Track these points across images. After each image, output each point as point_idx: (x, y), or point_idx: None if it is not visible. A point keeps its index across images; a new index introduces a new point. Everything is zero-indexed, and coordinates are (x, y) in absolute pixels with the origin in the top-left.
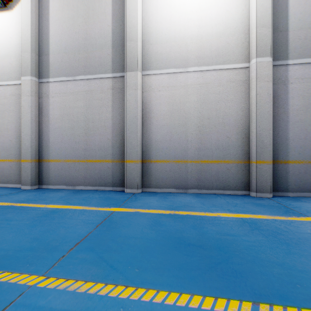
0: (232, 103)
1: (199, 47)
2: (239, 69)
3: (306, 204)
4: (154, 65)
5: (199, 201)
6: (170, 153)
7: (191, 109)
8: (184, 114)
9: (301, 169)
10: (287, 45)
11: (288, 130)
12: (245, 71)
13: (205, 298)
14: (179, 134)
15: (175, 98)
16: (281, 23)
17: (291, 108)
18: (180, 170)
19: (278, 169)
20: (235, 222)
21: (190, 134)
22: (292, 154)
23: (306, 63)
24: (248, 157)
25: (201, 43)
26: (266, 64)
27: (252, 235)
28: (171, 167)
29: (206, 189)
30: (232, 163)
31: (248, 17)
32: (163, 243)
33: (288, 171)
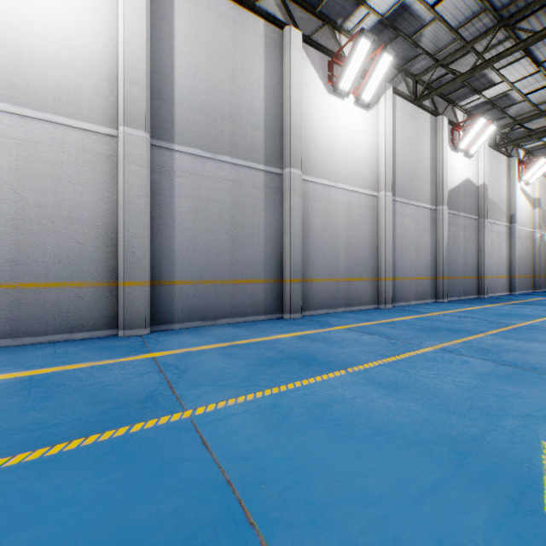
0: (88, 188)
1: (16, 69)
2: (101, 135)
3: (178, 337)
4: None
5: None
6: None
7: None
8: None
9: (190, 292)
10: (174, 123)
11: (174, 240)
12: (111, 141)
13: None
14: None
15: None
16: (165, 90)
17: (178, 210)
18: None
19: (161, 293)
20: (6, 385)
21: None
22: (179, 272)
23: (196, 155)
24: (115, 276)
25: (21, 62)
26: (139, 140)
27: (3, 400)
28: None
29: (33, 336)
30: (88, 286)
31: (116, 58)
32: None
33: (174, 295)
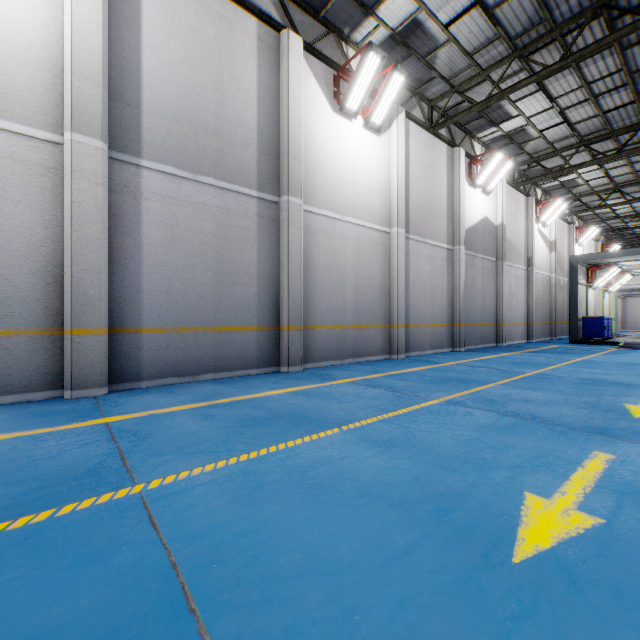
0: (20, 208)
1: None
2: (40, 142)
3: (144, 397)
4: None
5: None
6: None
7: None
8: None
9: (162, 342)
10: (141, 133)
11: (142, 277)
12: (54, 150)
13: None
14: None
15: None
16: (129, 90)
17: (147, 241)
18: None
19: (124, 344)
20: None
21: None
22: (148, 317)
23: (170, 174)
24: (60, 322)
25: None
26: (93, 151)
27: None
28: None
29: None
30: (20, 334)
31: (61, 45)
32: None
33: (142, 346)
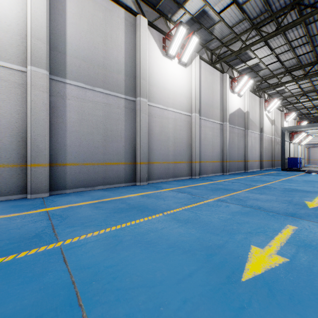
0: (5, 104)
1: None
2: (15, 70)
3: (67, 198)
4: None
5: None
6: None
7: None
8: None
9: (77, 170)
10: (66, 66)
11: (66, 138)
12: (22, 75)
13: None
14: None
15: None
16: (60, 45)
17: (69, 120)
18: None
19: (57, 171)
20: None
21: None
22: (69, 158)
23: (81, 86)
24: (25, 160)
25: None
26: (42, 75)
27: None
28: None
29: None
30: (5, 167)
31: (26, 22)
32: None
33: (66, 172)
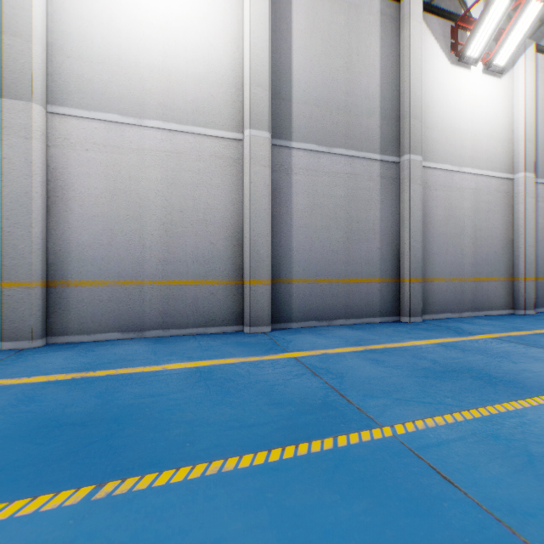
0: (219, 191)
1: (165, 90)
2: (229, 141)
3: (302, 337)
4: (76, 100)
5: (153, 350)
6: (110, 268)
7: (151, 191)
8: (138, 200)
9: (306, 291)
10: (291, 121)
11: (292, 238)
12: (238, 145)
13: (14, 504)
14: (127, 235)
15: (119, 168)
16: (283, 88)
17: (295, 208)
18: (129, 298)
19: (280, 292)
20: (182, 375)
21: (148, 236)
22: (296, 271)
23: (312, 150)
24: (241, 274)
25: (169, 82)
26: (263, 141)
27: (189, 390)
28: (113, 294)
29: (177, 329)
30: (219, 283)
31: (242, 65)
32: (6, 434)
33: (292, 294)
